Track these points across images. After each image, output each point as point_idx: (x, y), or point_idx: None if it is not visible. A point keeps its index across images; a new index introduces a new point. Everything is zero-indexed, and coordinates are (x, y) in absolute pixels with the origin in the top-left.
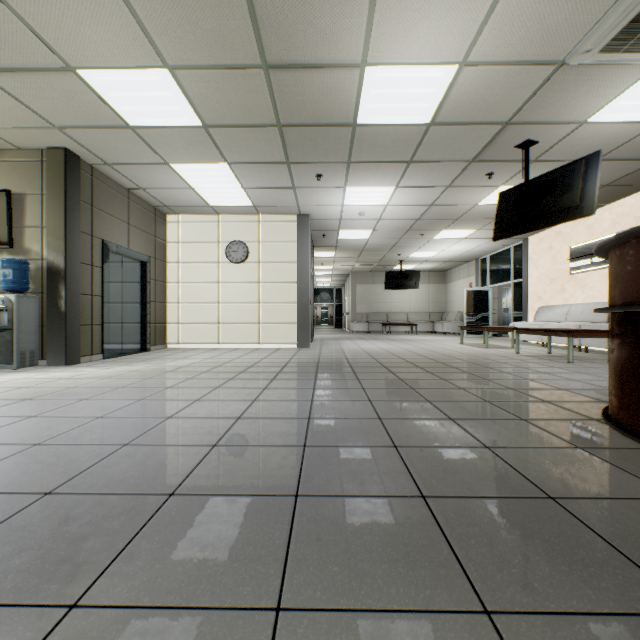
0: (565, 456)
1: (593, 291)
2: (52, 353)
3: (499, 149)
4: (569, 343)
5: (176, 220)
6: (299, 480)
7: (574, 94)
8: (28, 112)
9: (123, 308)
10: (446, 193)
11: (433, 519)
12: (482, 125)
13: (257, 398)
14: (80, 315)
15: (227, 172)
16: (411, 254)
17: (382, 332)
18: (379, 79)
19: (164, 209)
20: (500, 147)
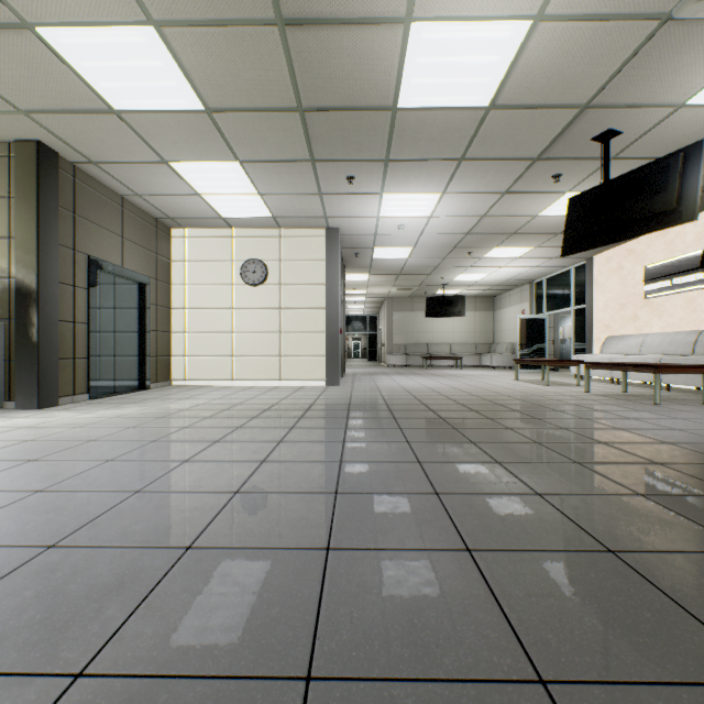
0: None
1: (673, 318)
2: (21, 393)
3: (572, 142)
4: (656, 381)
5: (182, 235)
6: (315, 633)
7: (676, 64)
8: None
9: (116, 338)
10: (502, 201)
11: None
12: (554, 109)
13: (267, 458)
14: (58, 346)
15: (239, 173)
16: (456, 277)
17: (422, 366)
18: (428, 41)
19: (167, 221)
20: (573, 140)
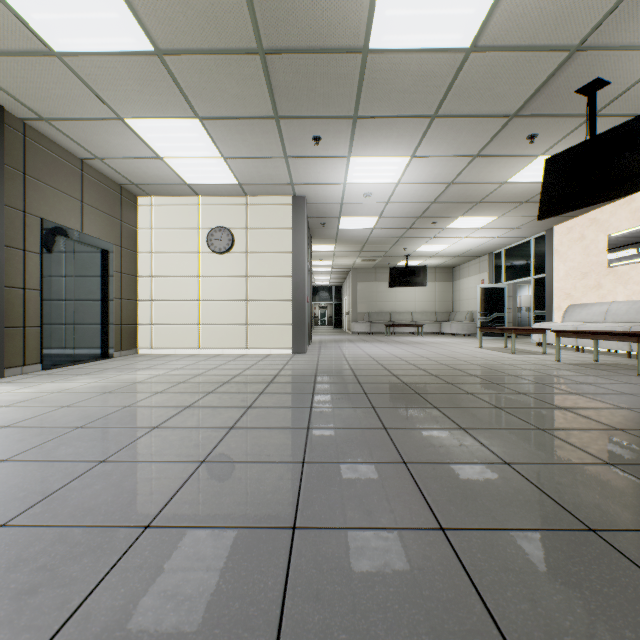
0: None
1: (639, 286)
2: None
3: (554, 95)
4: (639, 350)
5: (148, 202)
6: None
7: None
8: None
9: (75, 306)
10: (472, 166)
11: None
12: (542, 51)
13: (209, 455)
14: (3, 314)
15: (200, 133)
16: (419, 247)
17: (385, 333)
18: None
19: (132, 188)
20: (556, 92)
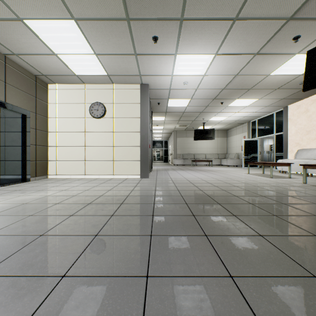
0: None
1: None
2: None
3: None
4: None
5: (54, 87)
6: None
7: None
8: None
9: (1, 149)
10: (252, 62)
11: None
12: None
13: None
14: None
15: (77, 33)
16: (210, 118)
17: (192, 165)
18: None
19: (43, 78)
20: None
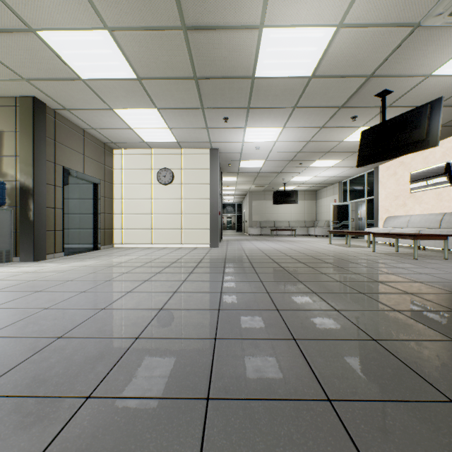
0: (446, 350)
1: (428, 205)
2: (23, 252)
3: (362, 97)
4: (415, 244)
5: (120, 153)
6: (210, 379)
7: (424, 52)
8: (2, 67)
9: (80, 218)
10: (320, 132)
11: (345, 432)
12: (351, 78)
13: (177, 290)
14: (45, 223)
15: (157, 116)
16: (292, 178)
17: (271, 235)
18: (273, 39)
19: (111, 144)
20: (363, 96)
